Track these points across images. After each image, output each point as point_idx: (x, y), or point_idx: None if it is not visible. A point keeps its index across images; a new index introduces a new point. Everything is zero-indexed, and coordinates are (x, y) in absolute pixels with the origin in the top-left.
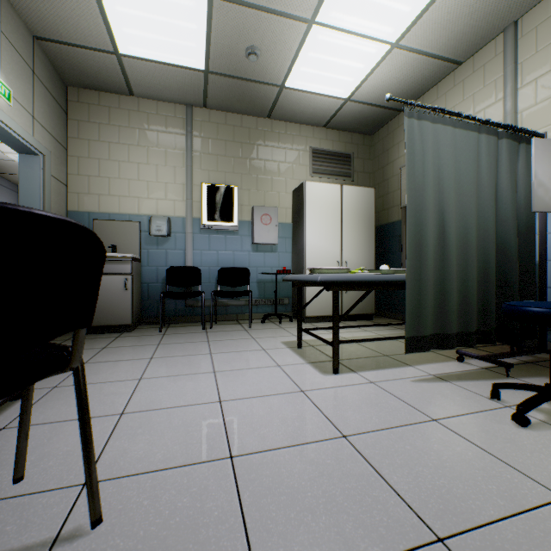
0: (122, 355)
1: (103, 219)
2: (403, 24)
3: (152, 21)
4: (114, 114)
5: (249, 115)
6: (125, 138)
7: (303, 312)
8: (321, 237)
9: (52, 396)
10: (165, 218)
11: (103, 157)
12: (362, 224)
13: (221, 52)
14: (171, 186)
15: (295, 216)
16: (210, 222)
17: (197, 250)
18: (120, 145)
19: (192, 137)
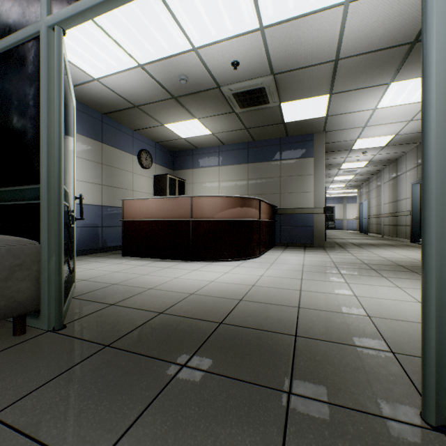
0: None
1: None
2: None
3: None
4: None
5: None
6: None
7: None
8: None
9: None
10: None
11: None
12: None
13: None
14: None
15: None
16: None
17: None
18: None
19: None
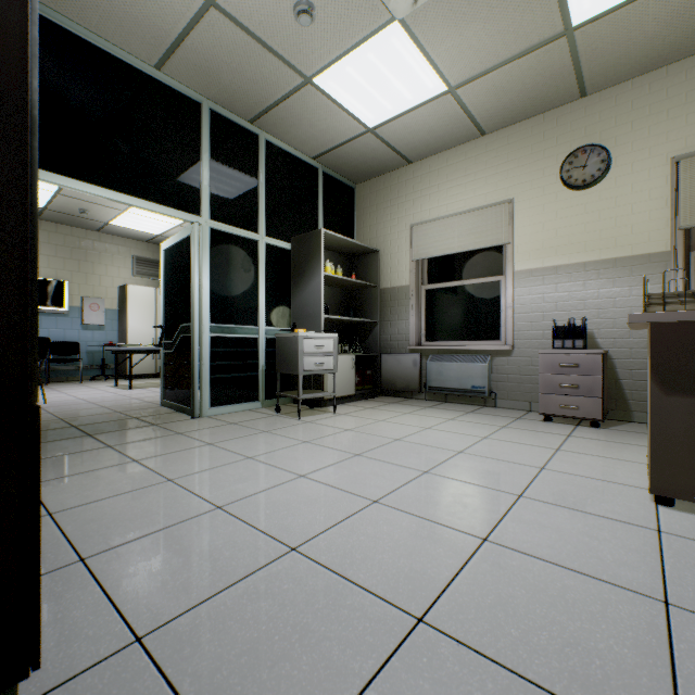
0: None
1: None
2: (180, 222)
3: None
4: None
5: (79, 228)
6: None
7: (126, 372)
8: (141, 322)
9: None
10: None
11: None
12: None
13: (60, 206)
14: None
15: (121, 305)
16: (43, 307)
17: None
18: None
19: None
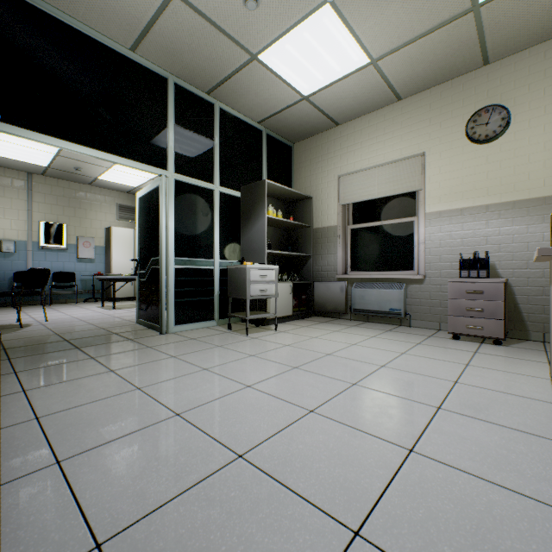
0: (6, 313)
1: None
2: (153, 176)
3: (19, 152)
4: None
5: (75, 182)
6: None
7: (111, 296)
8: (122, 256)
9: None
10: (13, 241)
11: None
12: None
13: (59, 165)
14: (16, 221)
15: (107, 243)
16: (47, 245)
17: (37, 261)
18: None
19: (33, 193)
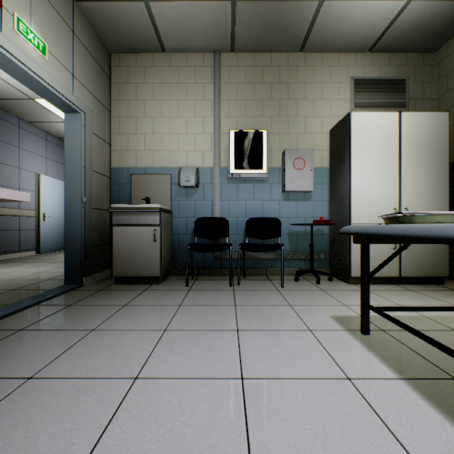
0: (136, 319)
1: (139, 173)
2: None
3: None
4: (148, 73)
5: (279, 52)
6: (158, 94)
7: (347, 270)
8: (371, 179)
9: (9, 403)
10: (194, 168)
11: (139, 114)
12: (429, 160)
13: None
14: (200, 136)
15: (334, 158)
16: (238, 170)
17: (225, 200)
18: (153, 101)
19: (219, 84)
